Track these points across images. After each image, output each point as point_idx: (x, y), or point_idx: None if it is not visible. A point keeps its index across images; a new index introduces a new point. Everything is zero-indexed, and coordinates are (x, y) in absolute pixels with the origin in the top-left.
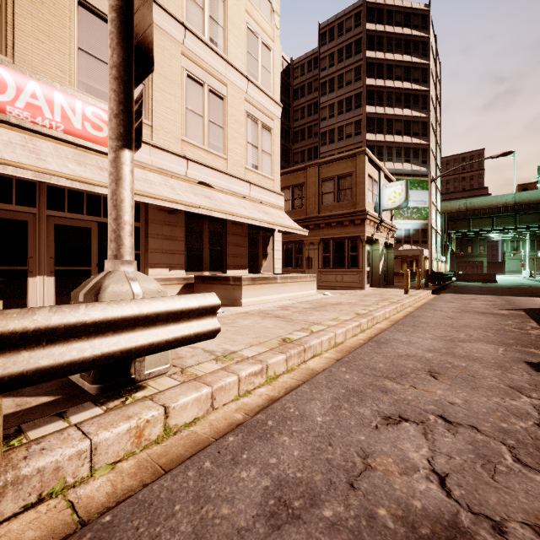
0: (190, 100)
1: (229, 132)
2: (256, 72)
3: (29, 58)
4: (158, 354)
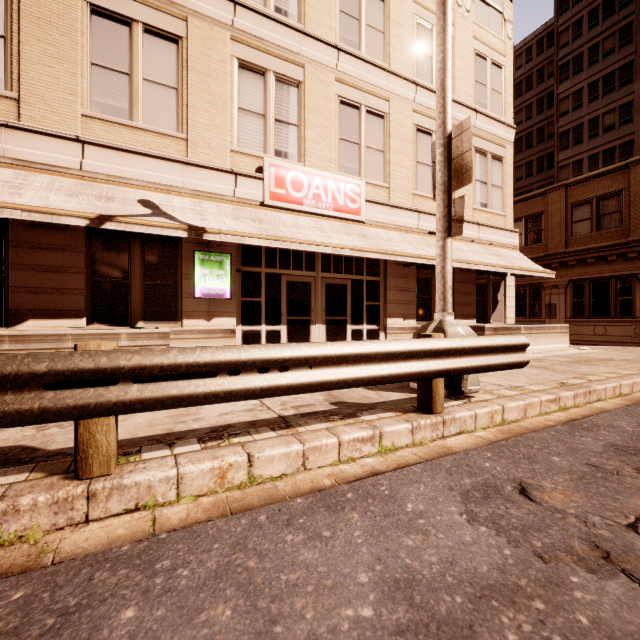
0: (420, 154)
1: None
2: (485, 100)
3: (312, 159)
4: (474, 378)
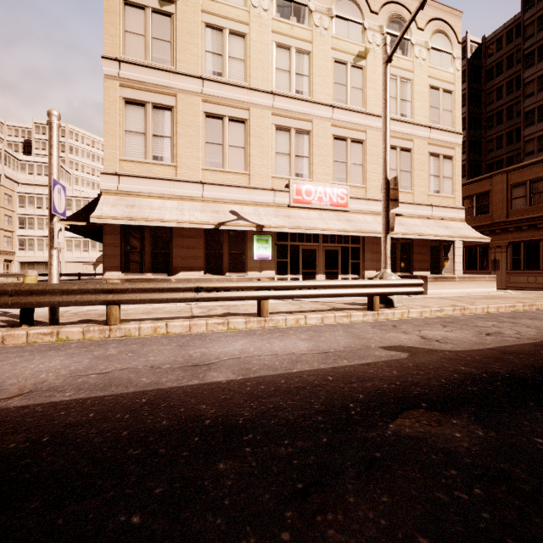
0: None
1: (414, 173)
2: (438, 118)
3: (317, 176)
4: (400, 299)
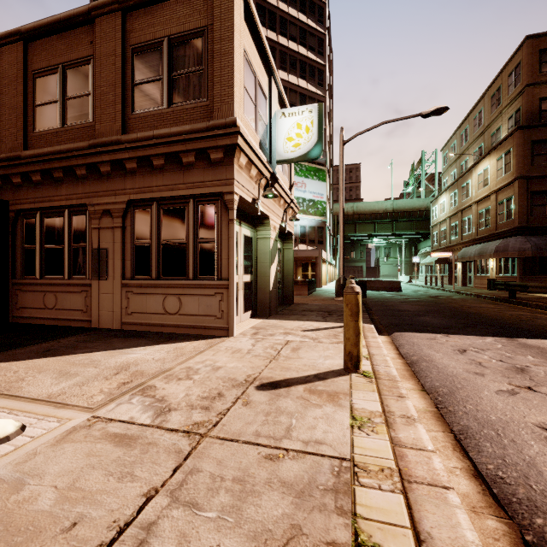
0: None
1: None
2: None
3: None
4: None
